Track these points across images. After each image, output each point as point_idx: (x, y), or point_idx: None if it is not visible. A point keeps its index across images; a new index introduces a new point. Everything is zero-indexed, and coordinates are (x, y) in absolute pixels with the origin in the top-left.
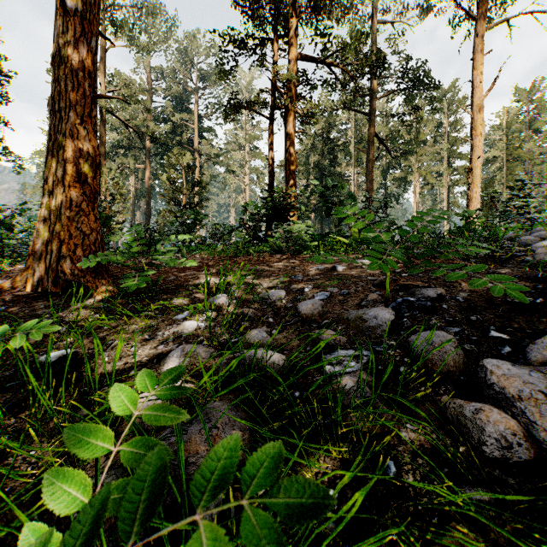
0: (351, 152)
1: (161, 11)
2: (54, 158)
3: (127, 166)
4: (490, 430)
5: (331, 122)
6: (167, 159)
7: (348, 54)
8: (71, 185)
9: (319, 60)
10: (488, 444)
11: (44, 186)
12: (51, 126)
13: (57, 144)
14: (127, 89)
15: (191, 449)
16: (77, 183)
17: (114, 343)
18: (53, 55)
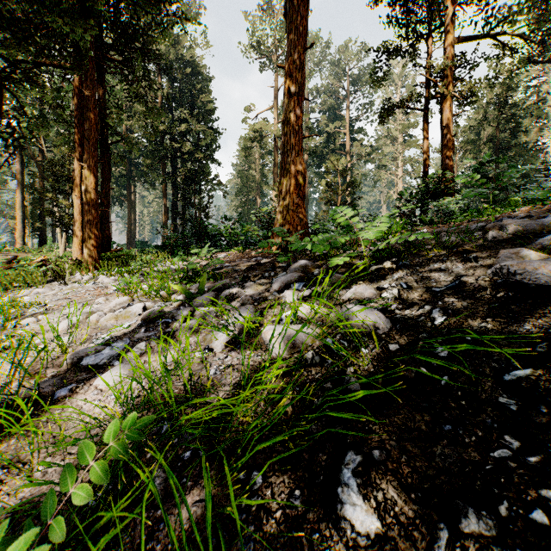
0: (547, 111)
1: (319, 40)
2: (284, 179)
3: None
4: (490, 233)
5: (510, 84)
6: (325, 167)
7: (515, 21)
8: (293, 192)
9: (481, 36)
10: (489, 237)
11: (279, 195)
12: (282, 161)
13: (286, 171)
14: None
15: (388, 246)
16: (296, 191)
17: (341, 250)
18: (283, 121)
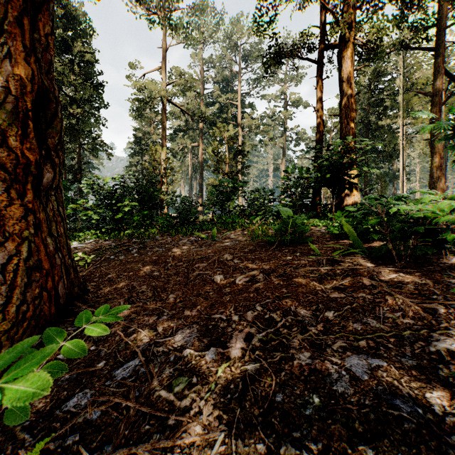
0: (399, 103)
1: (208, 5)
2: None
3: (185, 145)
4: None
5: (377, 72)
6: (212, 133)
7: None
8: None
9: None
10: None
11: None
12: None
13: None
14: (182, 79)
15: None
16: None
17: None
18: None
